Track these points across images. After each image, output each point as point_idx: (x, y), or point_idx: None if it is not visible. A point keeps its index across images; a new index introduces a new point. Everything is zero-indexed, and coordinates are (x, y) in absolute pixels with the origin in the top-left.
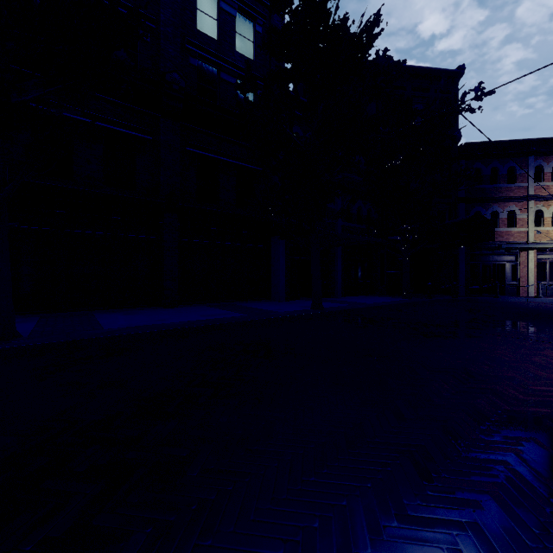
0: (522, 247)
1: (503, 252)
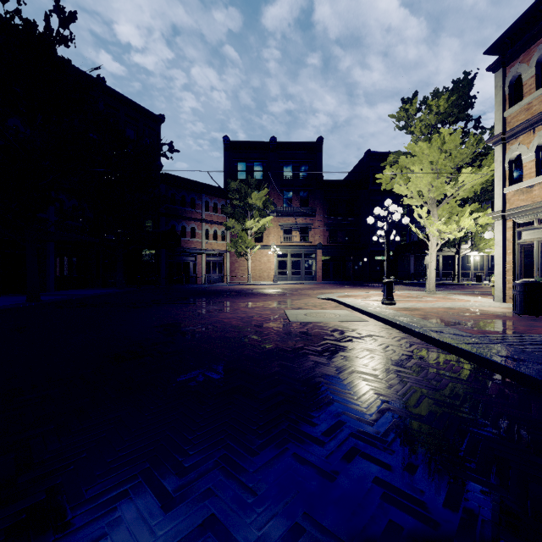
0: (198, 252)
1: (188, 255)
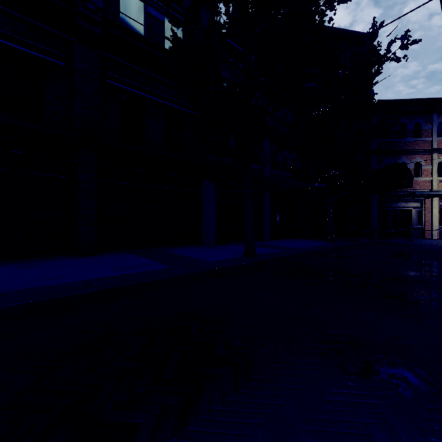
0: (430, 194)
1: (410, 199)
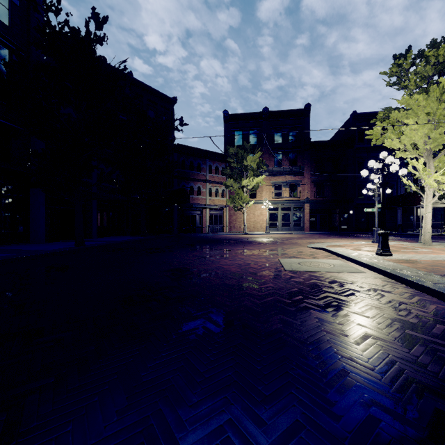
0: (203, 207)
1: (195, 209)
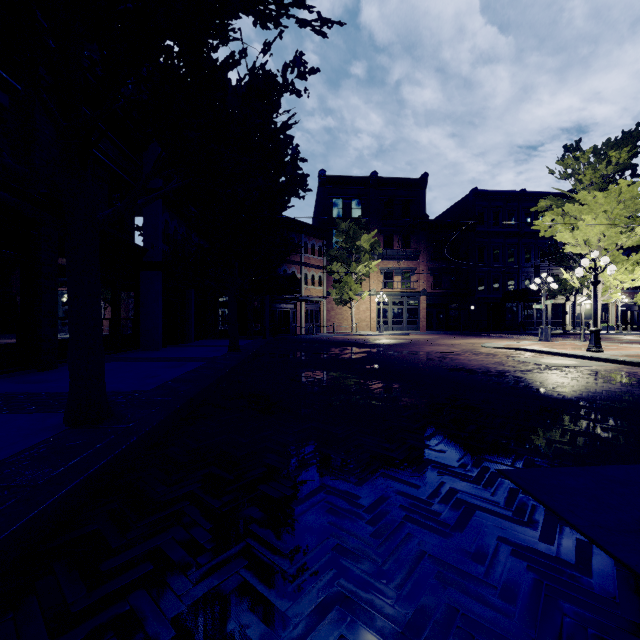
0: (303, 299)
1: (289, 302)
